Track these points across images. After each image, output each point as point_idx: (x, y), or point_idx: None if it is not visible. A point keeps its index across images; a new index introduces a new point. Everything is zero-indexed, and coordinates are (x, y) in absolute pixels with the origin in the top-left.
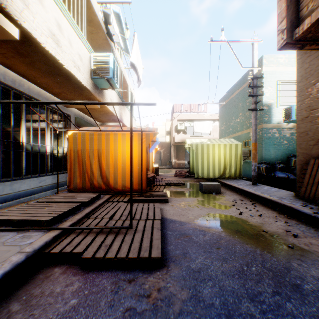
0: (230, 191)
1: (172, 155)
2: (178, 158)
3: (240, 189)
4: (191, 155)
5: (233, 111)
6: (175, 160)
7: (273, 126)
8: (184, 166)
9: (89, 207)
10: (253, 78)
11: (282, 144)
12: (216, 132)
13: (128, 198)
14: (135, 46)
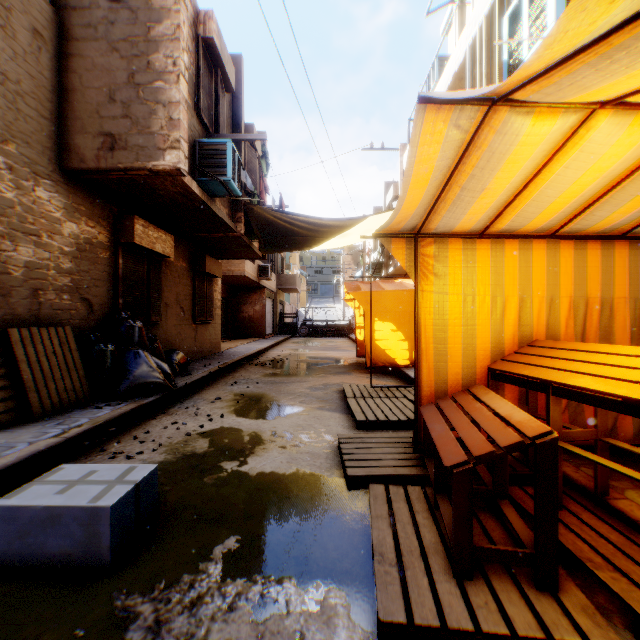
0: None
1: None
2: None
3: None
4: None
5: None
6: None
7: None
8: None
9: None
10: None
11: None
12: None
13: None
14: None
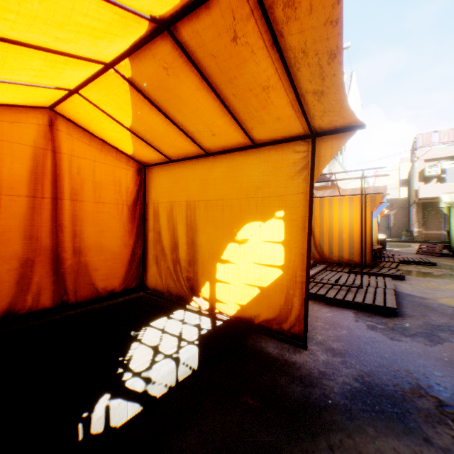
0: None
1: (411, 219)
2: (426, 225)
3: None
4: (451, 219)
5: None
6: (418, 229)
7: None
8: (439, 239)
9: (311, 271)
10: None
11: None
12: None
13: (348, 270)
14: (352, 88)
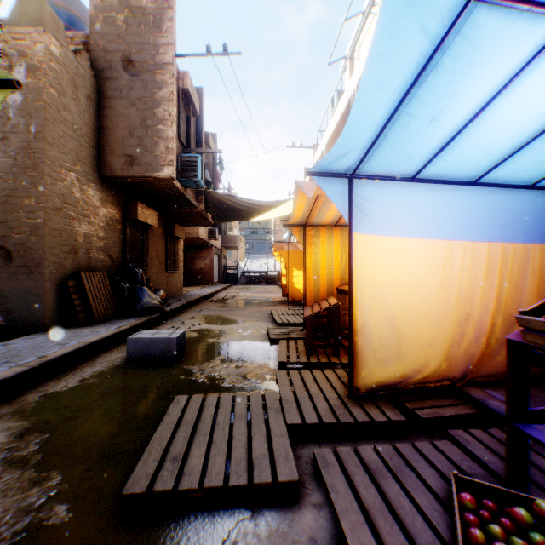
0: (95, 361)
1: None
2: None
3: (92, 345)
4: None
5: None
6: None
7: None
8: None
9: None
10: None
11: None
12: None
13: None
14: None
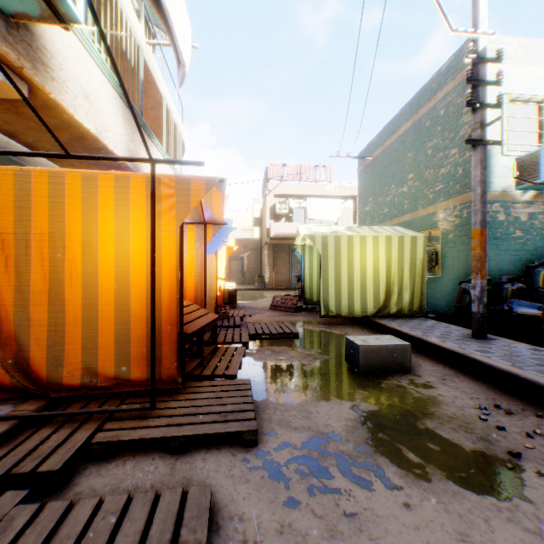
0: (426, 360)
1: (264, 263)
2: (277, 270)
3: (461, 357)
4: (306, 262)
5: (391, 173)
6: (270, 274)
7: (494, 197)
8: (288, 285)
9: None
10: (478, 61)
11: (513, 238)
12: (348, 220)
13: (88, 436)
14: None
